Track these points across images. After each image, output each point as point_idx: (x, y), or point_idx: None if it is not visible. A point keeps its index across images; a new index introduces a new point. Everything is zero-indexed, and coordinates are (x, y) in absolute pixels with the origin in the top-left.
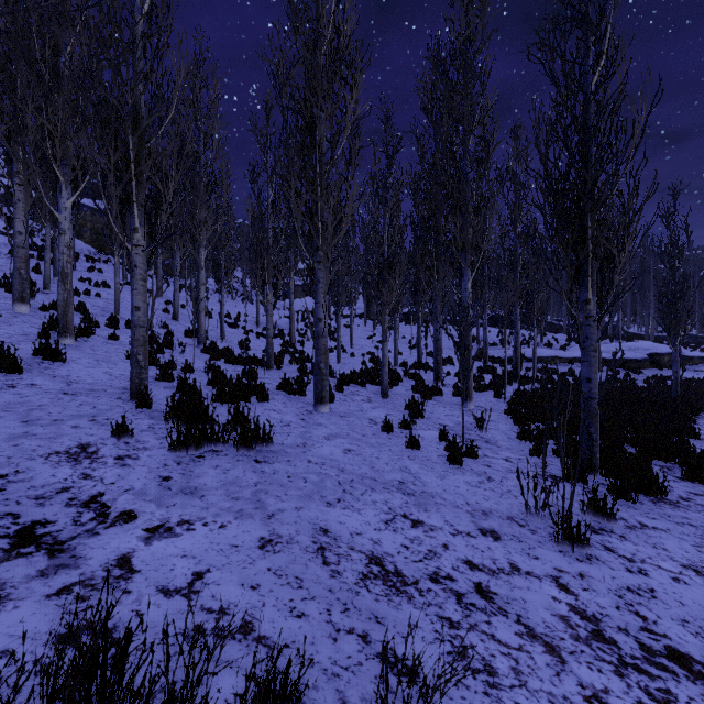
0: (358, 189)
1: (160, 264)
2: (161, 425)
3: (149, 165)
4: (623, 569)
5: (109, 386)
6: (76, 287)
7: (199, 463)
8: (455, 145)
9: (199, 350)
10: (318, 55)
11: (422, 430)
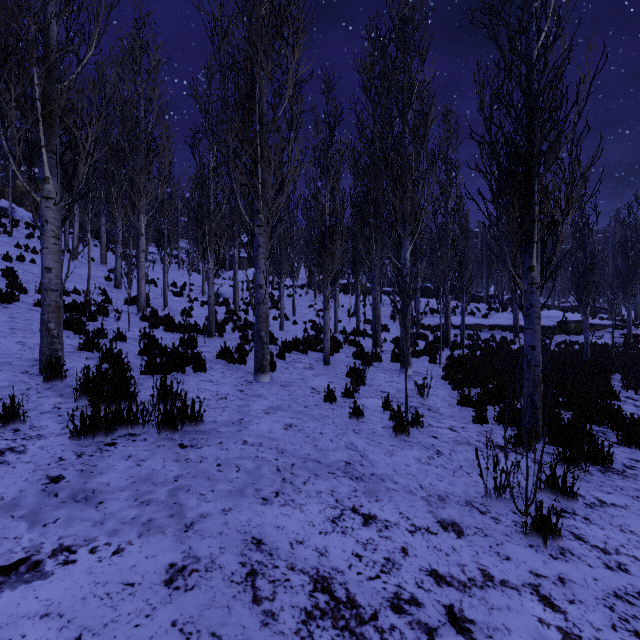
0: (299, 153)
1: (103, 233)
2: (70, 403)
3: (61, 106)
4: (601, 565)
5: (17, 358)
6: (7, 252)
7: (107, 453)
8: (394, 119)
9: (138, 317)
10: (258, 7)
11: (365, 398)
